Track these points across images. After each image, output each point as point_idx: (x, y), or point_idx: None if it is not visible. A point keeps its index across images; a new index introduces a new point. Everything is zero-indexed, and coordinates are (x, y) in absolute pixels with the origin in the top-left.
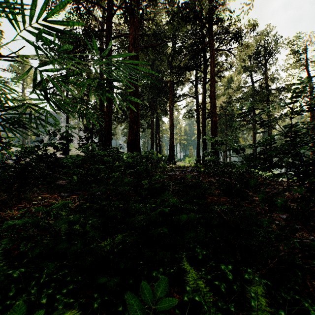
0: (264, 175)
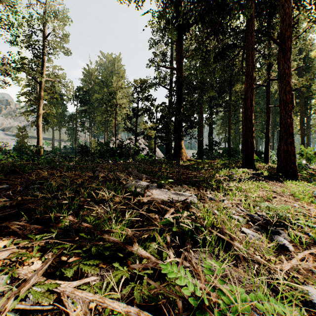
0: None
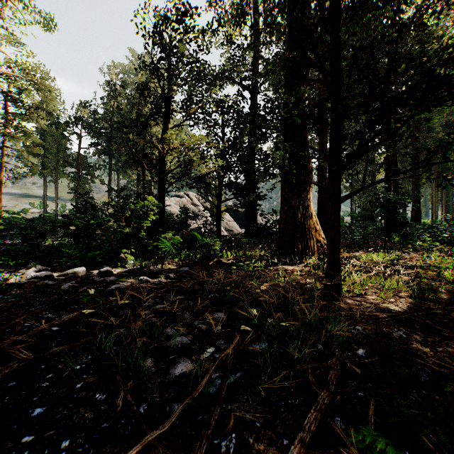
0: None
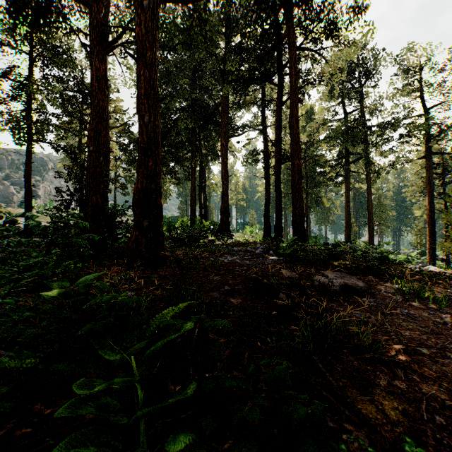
0: (398, 260)
